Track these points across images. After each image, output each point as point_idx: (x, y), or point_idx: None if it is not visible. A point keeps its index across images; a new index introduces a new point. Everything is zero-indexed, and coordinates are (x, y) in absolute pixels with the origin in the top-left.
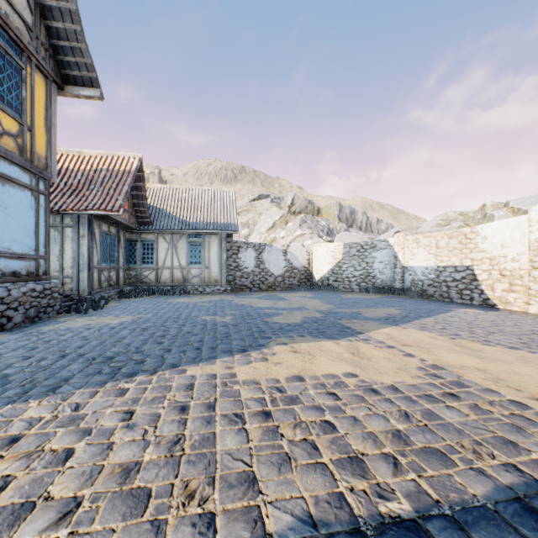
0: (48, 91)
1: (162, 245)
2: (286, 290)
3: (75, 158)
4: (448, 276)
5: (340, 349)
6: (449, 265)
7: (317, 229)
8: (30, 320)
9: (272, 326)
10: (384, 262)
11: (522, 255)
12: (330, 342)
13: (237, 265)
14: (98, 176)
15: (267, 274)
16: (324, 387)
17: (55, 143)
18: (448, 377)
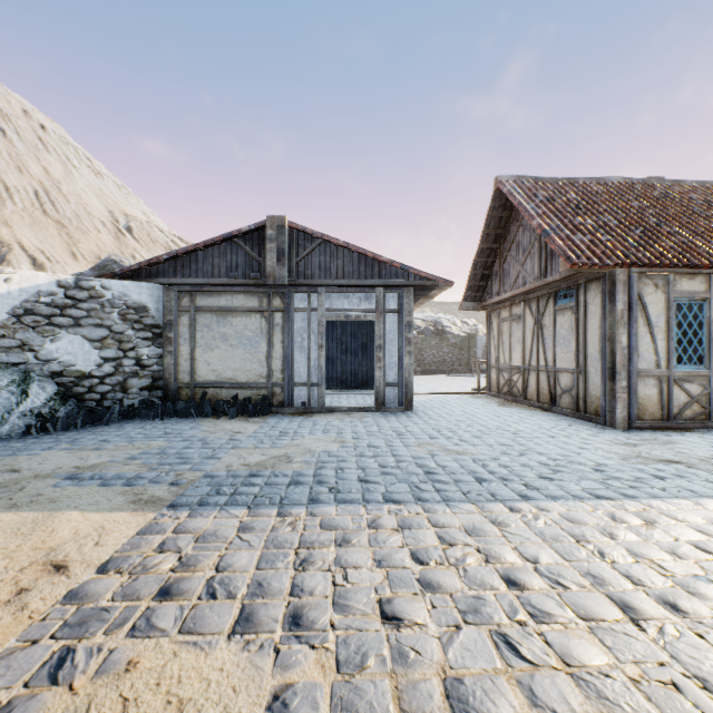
0: None
1: None
2: None
3: None
4: None
5: None
6: None
7: None
8: None
9: None
10: None
11: None
12: None
13: None
14: None
15: None
16: (399, 644)
17: None
18: (40, 654)
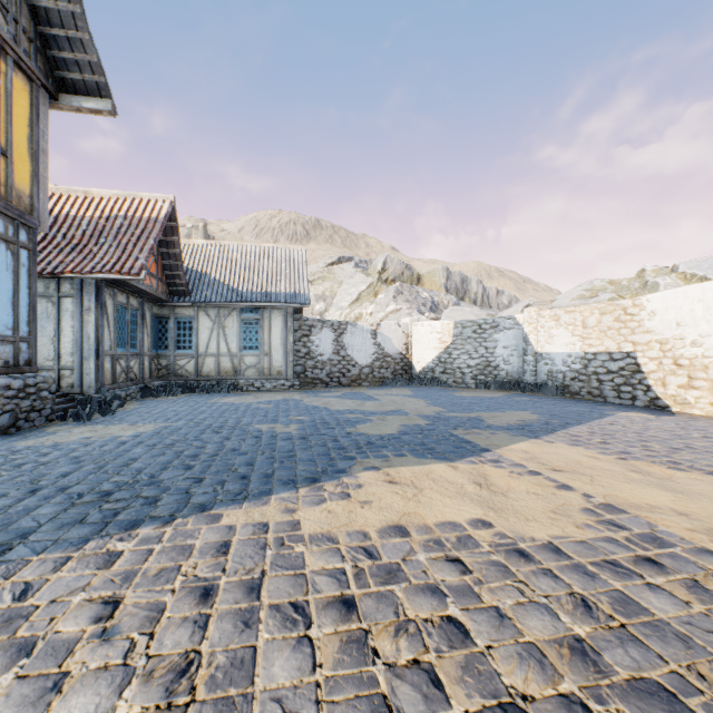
0: (33, 100)
1: (204, 323)
2: (375, 385)
3: (79, 200)
4: (600, 367)
5: (460, 477)
6: (601, 351)
7: (417, 302)
8: (3, 431)
9: (357, 440)
10: (510, 347)
11: (707, 336)
12: (444, 465)
13: (308, 351)
14: (112, 226)
15: (350, 363)
16: (442, 546)
17: (46, 175)
18: (634, 526)
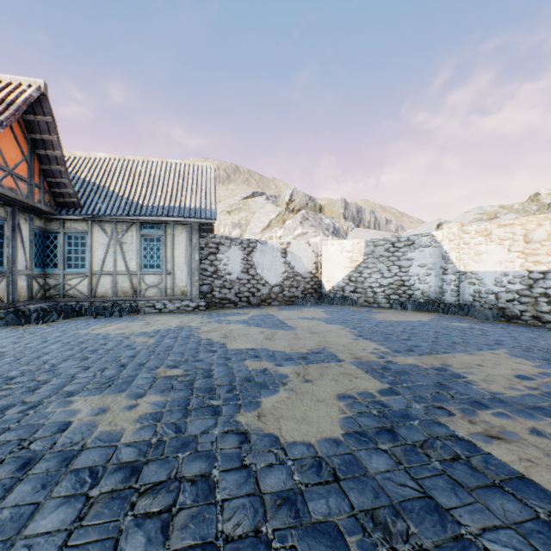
0: None
1: (99, 238)
2: (285, 305)
3: None
4: None
5: None
6: None
7: (321, 227)
8: None
9: (258, 482)
10: (426, 266)
11: None
12: None
13: (216, 269)
14: None
15: (260, 282)
16: None
17: None
18: None
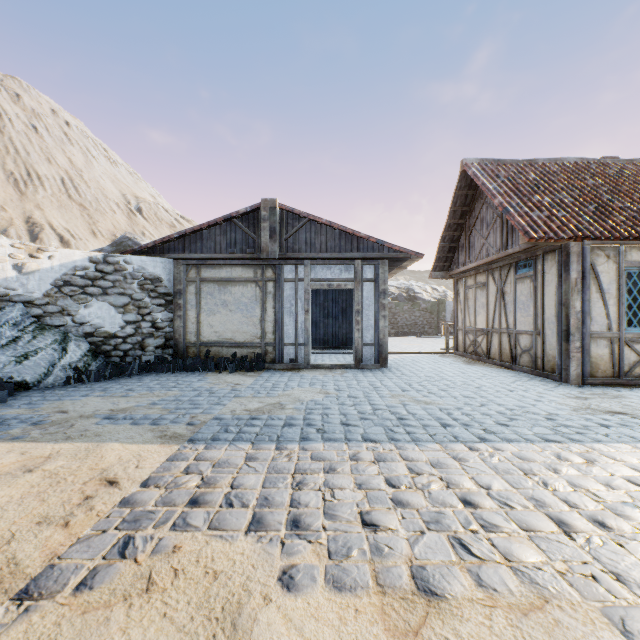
0: None
1: None
2: None
3: None
4: None
5: None
6: None
7: None
8: None
9: None
10: None
11: None
12: None
13: None
14: None
15: None
16: (376, 542)
17: None
18: (110, 539)
